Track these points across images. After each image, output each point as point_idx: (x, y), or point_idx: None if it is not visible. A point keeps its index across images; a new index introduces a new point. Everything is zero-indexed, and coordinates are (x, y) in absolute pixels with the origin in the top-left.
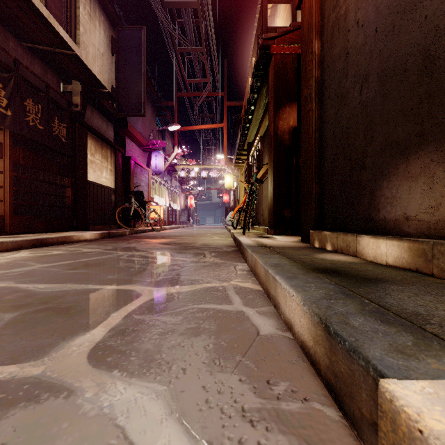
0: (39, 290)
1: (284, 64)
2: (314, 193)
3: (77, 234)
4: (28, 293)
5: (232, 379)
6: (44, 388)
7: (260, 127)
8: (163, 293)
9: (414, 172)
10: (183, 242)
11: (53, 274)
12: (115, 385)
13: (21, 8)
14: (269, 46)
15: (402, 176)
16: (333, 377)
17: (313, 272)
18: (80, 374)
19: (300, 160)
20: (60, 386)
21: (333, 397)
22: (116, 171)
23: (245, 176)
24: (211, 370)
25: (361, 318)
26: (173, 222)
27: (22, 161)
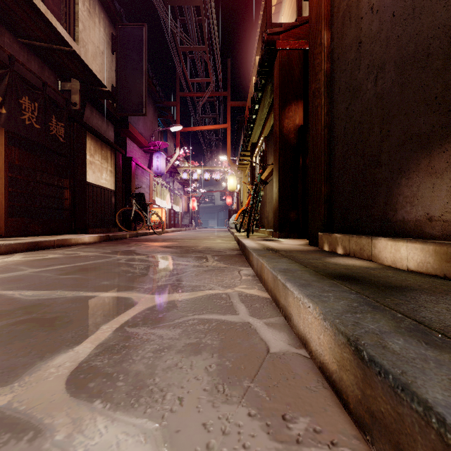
0: (26, 297)
1: (290, 60)
2: (323, 193)
3: (75, 237)
4: (13, 301)
5: (239, 413)
6: (6, 426)
7: (264, 127)
8: (160, 301)
9: (438, 167)
10: (185, 245)
11: (43, 280)
12: (95, 422)
13: (16, 2)
14: (274, 41)
15: (425, 173)
16: (368, 415)
17: (328, 279)
18: (53, 406)
19: (306, 159)
20: (25, 424)
21: (368, 441)
22: (116, 172)
23: (249, 177)
24: (213, 401)
25: (400, 339)
26: (175, 225)
27: (18, 161)
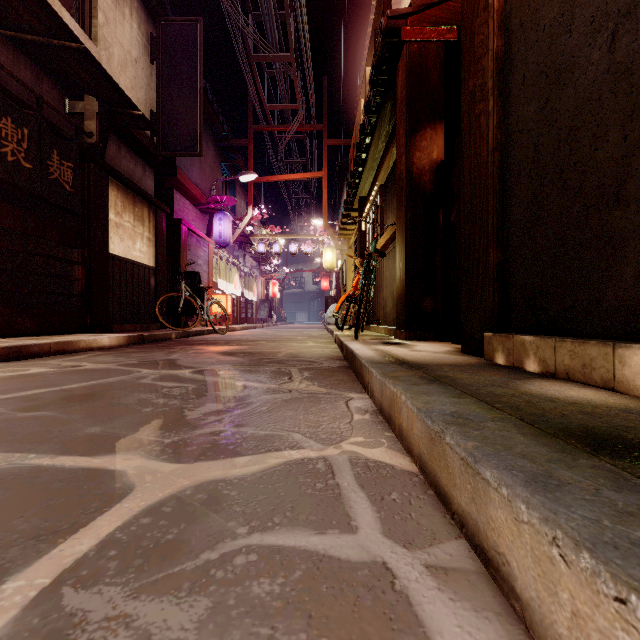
0: None
1: (423, 58)
2: (491, 264)
3: (86, 338)
4: None
5: None
6: None
7: (380, 169)
8: (185, 482)
9: None
10: (258, 351)
11: None
12: None
13: None
14: (398, 29)
15: None
16: None
17: (580, 453)
18: None
19: (451, 214)
20: None
21: None
22: (157, 241)
23: (355, 249)
24: None
25: None
26: (247, 320)
27: None
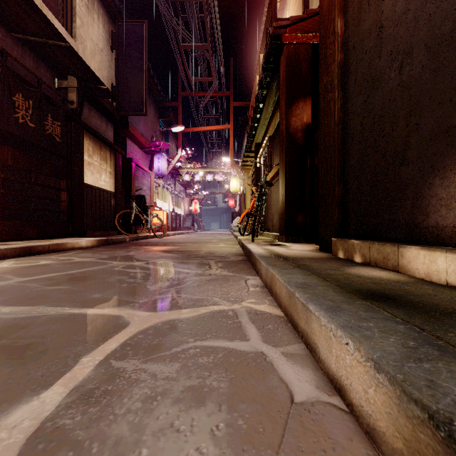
0: (1, 316)
1: (297, 55)
2: (337, 195)
3: (71, 241)
4: None
5: None
6: None
7: (269, 126)
8: (157, 320)
9: None
10: (187, 250)
11: (27, 292)
12: None
13: None
14: (280, 35)
15: None
16: None
17: (358, 299)
18: None
19: (315, 159)
20: None
21: None
22: (116, 174)
23: (253, 179)
24: None
25: None
26: (177, 228)
27: (11, 162)
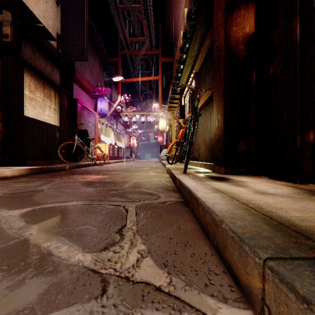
0: None
1: None
2: None
3: None
4: None
5: None
6: None
7: (196, 60)
8: None
9: None
10: (113, 180)
11: None
12: None
13: None
14: None
15: None
16: None
17: None
18: None
19: (269, 68)
20: None
21: None
22: (61, 110)
23: (177, 117)
24: None
25: None
26: (118, 157)
27: None
